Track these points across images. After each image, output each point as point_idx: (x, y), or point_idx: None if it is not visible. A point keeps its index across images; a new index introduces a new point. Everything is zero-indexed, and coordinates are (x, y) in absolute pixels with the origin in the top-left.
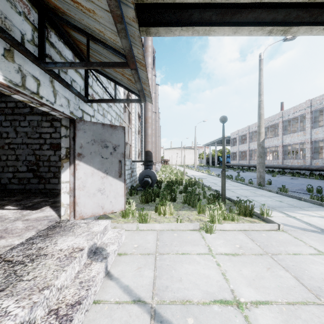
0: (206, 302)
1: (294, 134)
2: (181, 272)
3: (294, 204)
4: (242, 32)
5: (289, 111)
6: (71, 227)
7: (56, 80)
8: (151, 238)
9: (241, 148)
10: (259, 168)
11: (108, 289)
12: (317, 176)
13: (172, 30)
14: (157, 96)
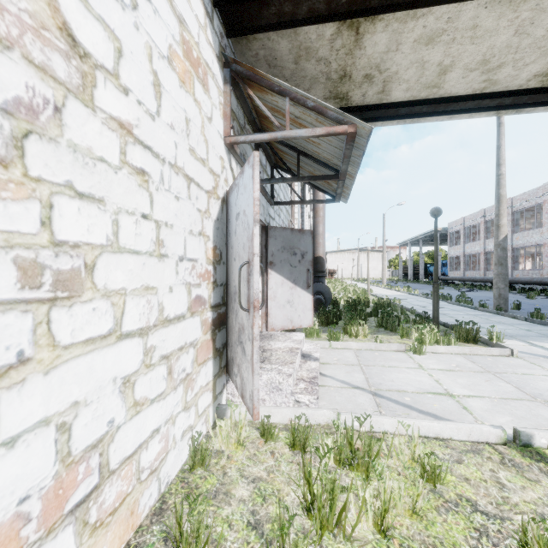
0: (420, 392)
1: None
2: (391, 377)
3: None
4: (460, 116)
5: None
6: (270, 336)
7: (260, 191)
8: (349, 354)
9: (470, 249)
10: (498, 282)
11: (327, 381)
12: None
13: (374, 122)
14: None
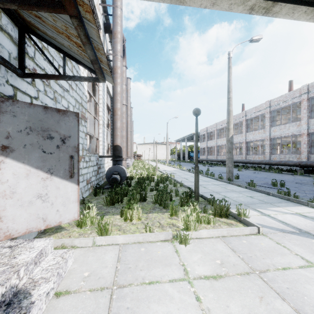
0: None
1: (255, 131)
2: None
3: (264, 199)
4: (222, 5)
5: (251, 111)
6: None
7: None
8: (110, 258)
9: (209, 144)
10: (229, 163)
11: None
12: (276, 170)
13: None
14: (129, 90)
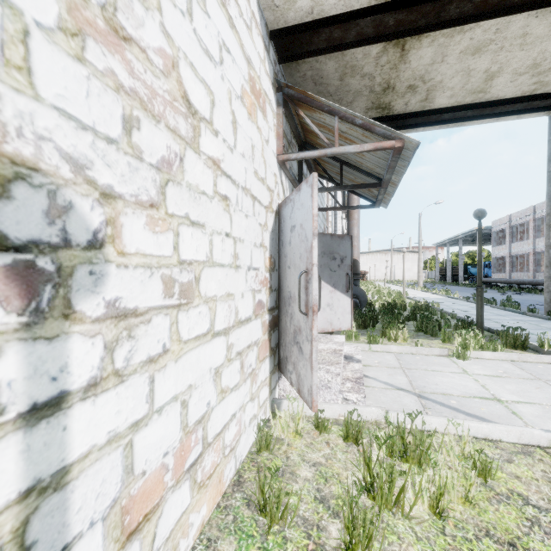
0: (466, 396)
1: None
2: (435, 380)
3: None
4: (508, 118)
5: None
6: None
7: None
8: (389, 358)
9: (516, 249)
10: (550, 286)
11: (370, 382)
12: None
13: (415, 128)
14: None
